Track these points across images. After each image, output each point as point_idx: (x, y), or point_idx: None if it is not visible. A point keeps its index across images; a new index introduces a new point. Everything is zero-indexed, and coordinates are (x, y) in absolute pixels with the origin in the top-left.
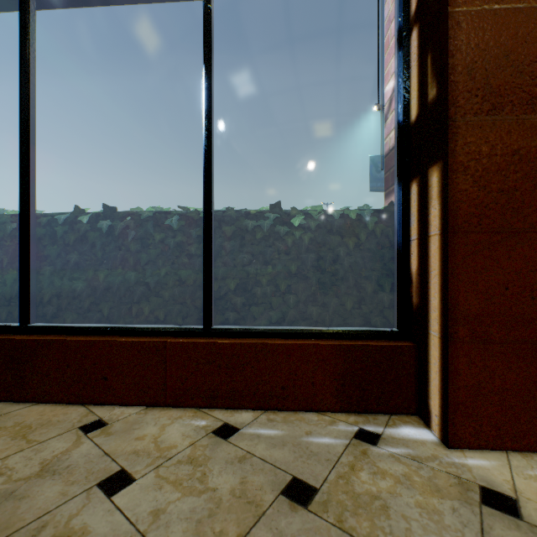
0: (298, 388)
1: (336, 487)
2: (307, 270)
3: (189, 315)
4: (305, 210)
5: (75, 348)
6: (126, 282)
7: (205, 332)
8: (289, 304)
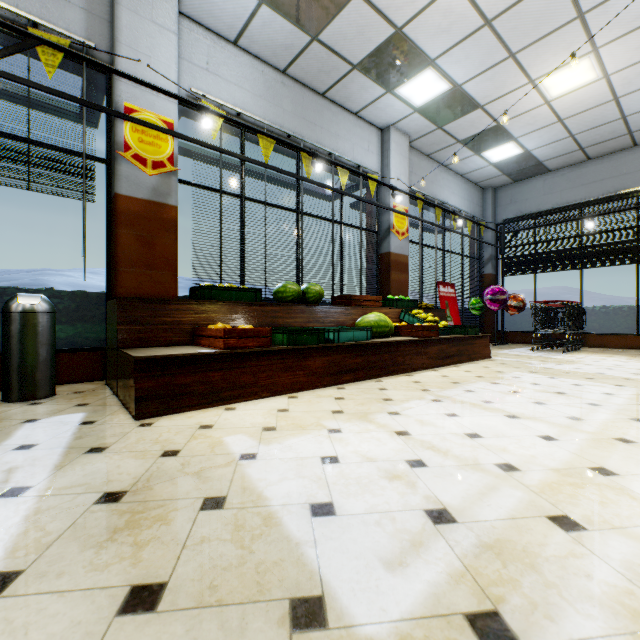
0: None
1: None
2: None
3: (629, 331)
4: None
5: (599, 336)
6: (608, 323)
7: (636, 334)
8: None
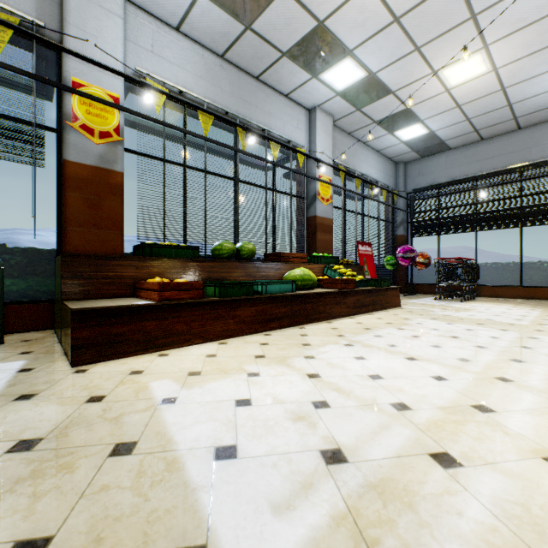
0: (544, 296)
1: (547, 302)
2: (547, 275)
3: (514, 283)
4: (547, 262)
5: (490, 288)
6: (498, 277)
7: (520, 286)
8: (542, 281)
